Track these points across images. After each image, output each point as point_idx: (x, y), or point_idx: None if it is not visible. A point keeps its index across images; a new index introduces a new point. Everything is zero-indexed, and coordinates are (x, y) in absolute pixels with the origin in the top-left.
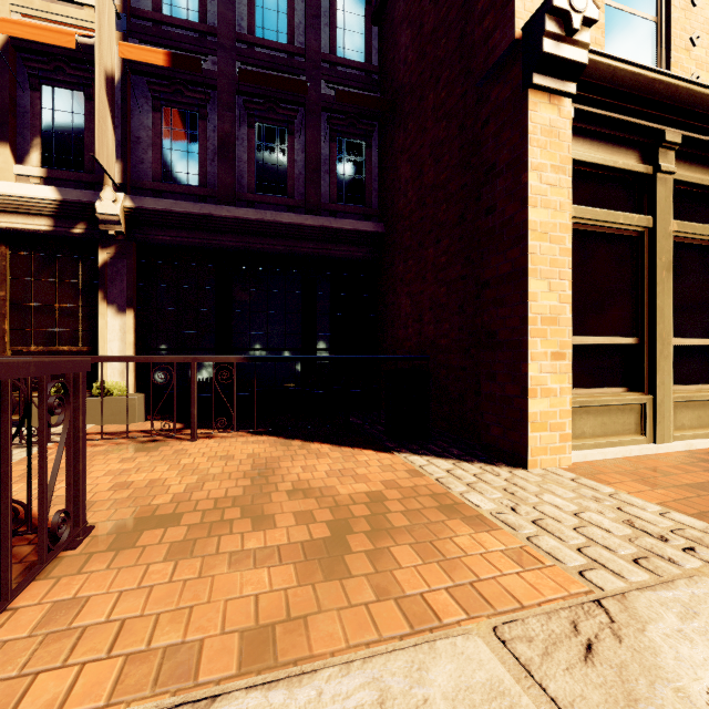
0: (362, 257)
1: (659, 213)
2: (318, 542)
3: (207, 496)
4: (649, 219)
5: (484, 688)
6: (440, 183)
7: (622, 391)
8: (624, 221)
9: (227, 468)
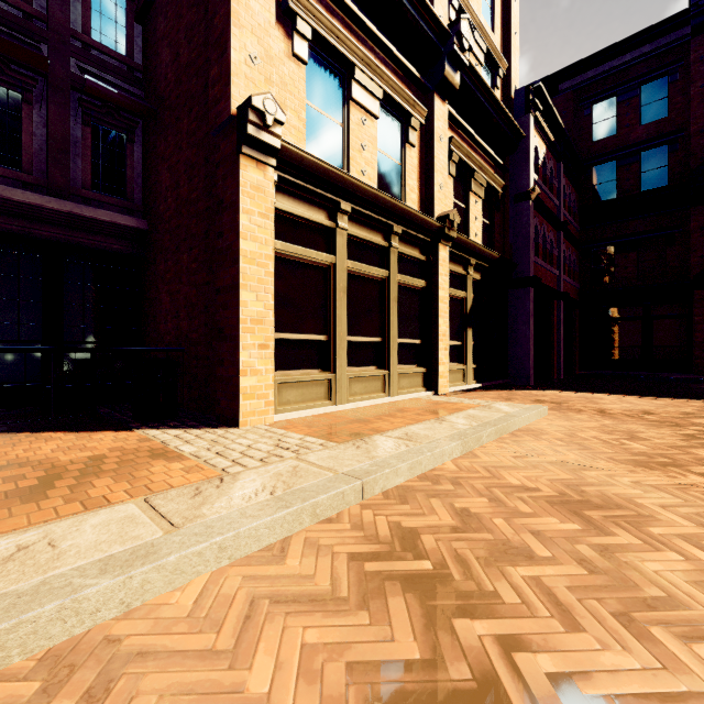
0: (123, 250)
1: (339, 254)
2: (25, 490)
3: None
4: (333, 258)
5: (121, 518)
6: (192, 200)
7: (318, 372)
8: (316, 256)
9: None
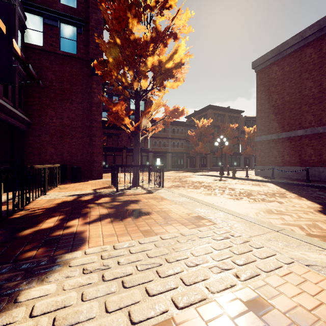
0: (25, 129)
1: None
2: None
3: (101, 184)
4: None
5: None
6: (73, 126)
7: None
8: None
9: (87, 185)
